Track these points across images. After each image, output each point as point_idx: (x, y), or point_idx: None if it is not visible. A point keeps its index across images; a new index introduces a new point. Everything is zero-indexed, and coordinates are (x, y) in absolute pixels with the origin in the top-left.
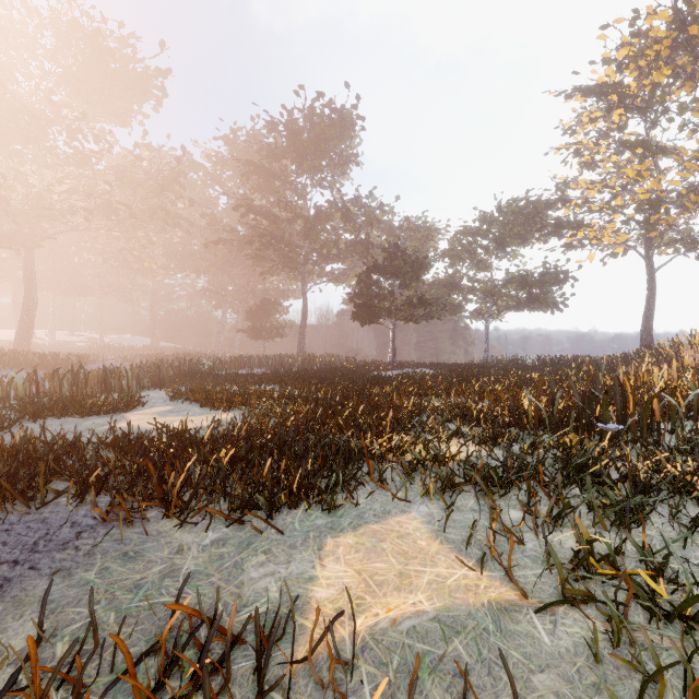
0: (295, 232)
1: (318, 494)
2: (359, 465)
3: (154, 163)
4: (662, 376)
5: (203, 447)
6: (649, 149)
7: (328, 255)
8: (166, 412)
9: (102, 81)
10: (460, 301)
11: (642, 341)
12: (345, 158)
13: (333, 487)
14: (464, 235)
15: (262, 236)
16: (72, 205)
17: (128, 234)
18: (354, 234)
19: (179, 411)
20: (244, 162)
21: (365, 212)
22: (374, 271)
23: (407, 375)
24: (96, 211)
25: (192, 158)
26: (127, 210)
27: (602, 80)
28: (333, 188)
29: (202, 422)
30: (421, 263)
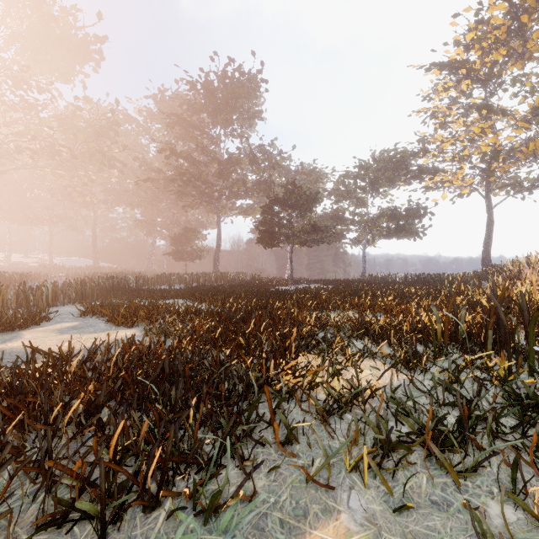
0: (211, 173)
1: (197, 469)
2: (260, 403)
3: (92, 113)
4: (526, 290)
5: (69, 381)
6: (491, 110)
7: (238, 191)
8: (68, 328)
9: (46, 42)
10: (343, 231)
11: (483, 262)
12: (252, 114)
13: (221, 457)
14: (346, 178)
15: (183, 174)
16: (18, 145)
17: (71, 173)
18: (259, 175)
19: (83, 327)
20: (168, 114)
21: (268, 157)
22: (275, 203)
23: (304, 289)
24: (42, 152)
25: (127, 112)
26: (69, 152)
27: (453, 57)
28: (242, 136)
29: (98, 340)
30: (313, 197)
